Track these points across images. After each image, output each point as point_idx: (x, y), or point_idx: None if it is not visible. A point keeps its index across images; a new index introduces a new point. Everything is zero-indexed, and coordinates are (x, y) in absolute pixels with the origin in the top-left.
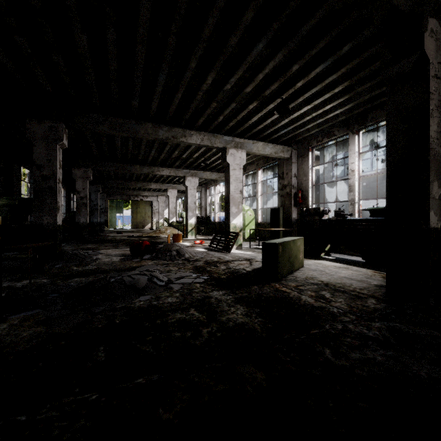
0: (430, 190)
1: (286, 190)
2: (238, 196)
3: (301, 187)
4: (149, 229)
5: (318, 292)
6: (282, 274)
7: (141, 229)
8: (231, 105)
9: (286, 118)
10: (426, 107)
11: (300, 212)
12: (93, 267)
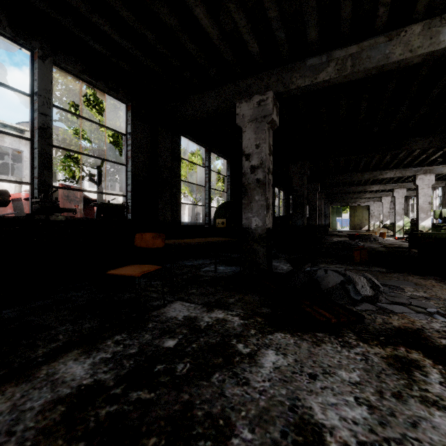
0: None
1: None
2: (427, 206)
3: None
4: (366, 230)
5: None
6: None
7: (358, 230)
8: (408, 159)
9: None
10: None
11: None
12: (332, 241)
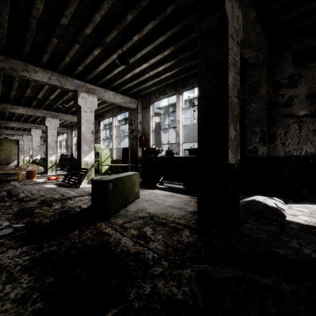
0: (228, 131)
1: (134, 134)
2: (90, 136)
3: (144, 132)
4: (14, 166)
5: (141, 229)
6: (113, 210)
7: (5, 166)
8: (74, 46)
9: (130, 72)
10: (226, 60)
11: (142, 151)
12: None
